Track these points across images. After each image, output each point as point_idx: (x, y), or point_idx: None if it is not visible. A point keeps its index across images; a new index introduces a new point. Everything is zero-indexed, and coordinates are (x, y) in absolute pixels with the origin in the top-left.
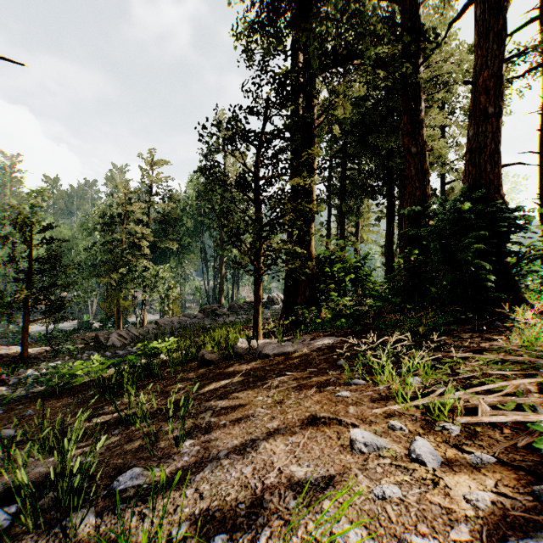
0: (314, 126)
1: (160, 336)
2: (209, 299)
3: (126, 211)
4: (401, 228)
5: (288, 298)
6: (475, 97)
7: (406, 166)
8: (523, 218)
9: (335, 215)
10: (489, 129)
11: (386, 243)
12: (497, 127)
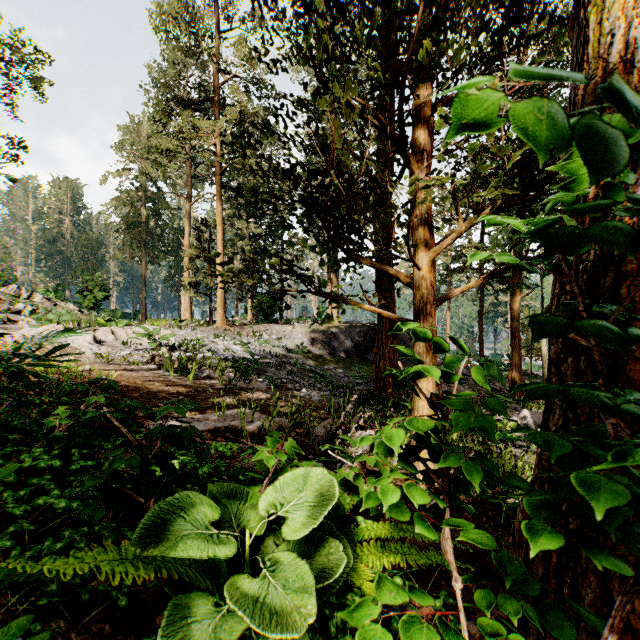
0: None
1: None
2: None
3: None
4: None
5: None
6: None
7: None
8: None
9: None
10: None
11: None
12: None
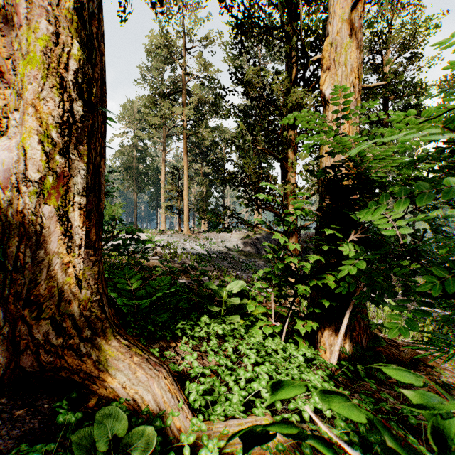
0: None
1: None
2: None
3: None
4: None
5: None
6: None
7: None
8: None
9: None
10: None
11: None
12: None
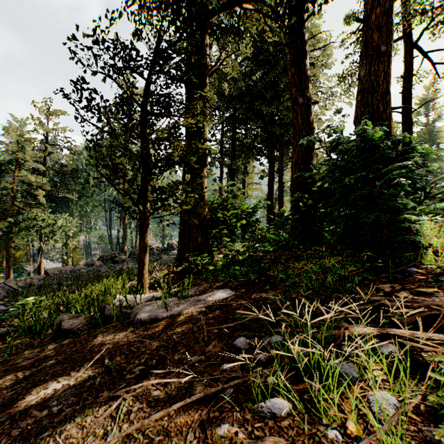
0: (206, 70)
1: (45, 288)
2: (112, 247)
3: (18, 159)
4: (280, 183)
5: (183, 244)
6: (367, 38)
7: (294, 116)
8: (423, 155)
9: (226, 173)
10: (382, 68)
11: (268, 196)
12: (388, 67)
